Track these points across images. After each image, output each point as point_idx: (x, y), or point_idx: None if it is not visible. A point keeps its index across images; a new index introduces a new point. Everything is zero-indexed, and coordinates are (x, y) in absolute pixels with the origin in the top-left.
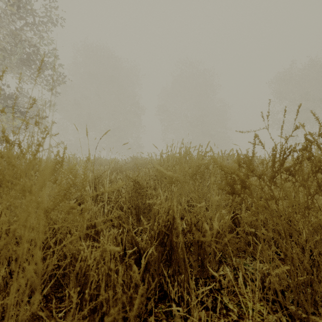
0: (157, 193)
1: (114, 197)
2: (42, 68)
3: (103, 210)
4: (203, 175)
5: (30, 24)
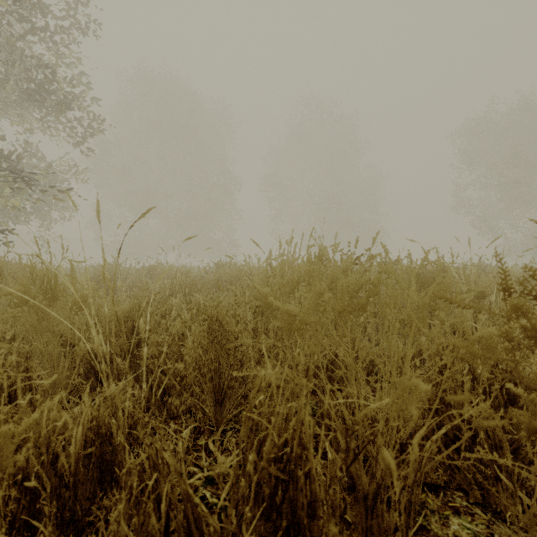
0: (260, 344)
1: (164, 357)
2: (60, 107)
3: (146, 377)
4: (365, 310)
5: (39, 30)
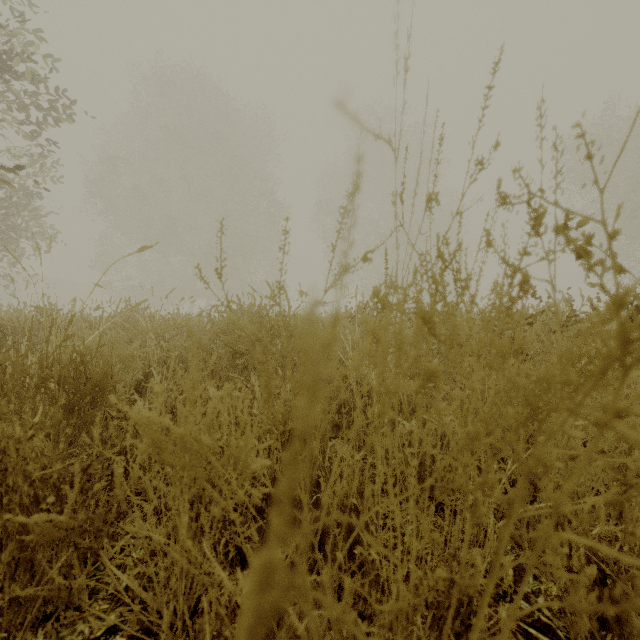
0: None
1: None
2: None
3: None
4: None
5: None
